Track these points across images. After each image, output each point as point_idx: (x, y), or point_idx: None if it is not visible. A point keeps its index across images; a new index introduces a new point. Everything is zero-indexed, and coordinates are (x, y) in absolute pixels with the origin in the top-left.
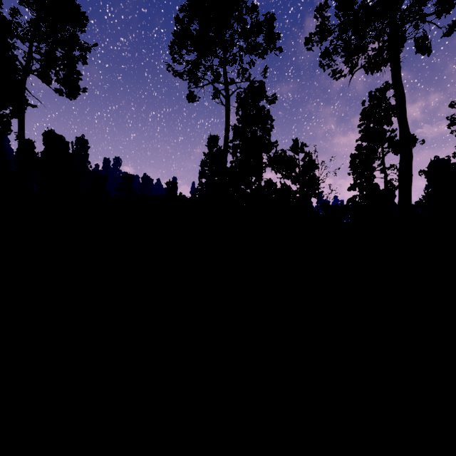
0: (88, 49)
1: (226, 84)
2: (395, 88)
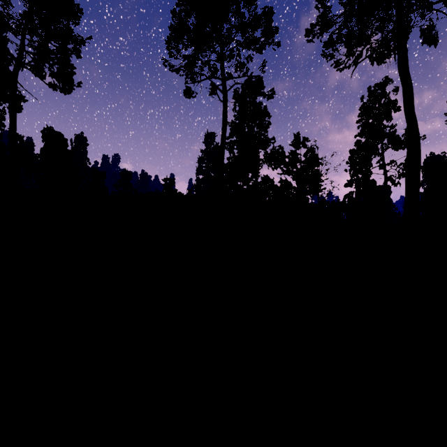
0: (83, 42)
1: (223, 79)
2: (402, 79)
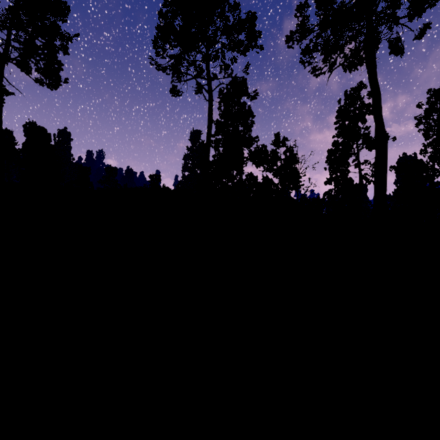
0: (70, 39)
1: (209, 79)
2: (372, 86)
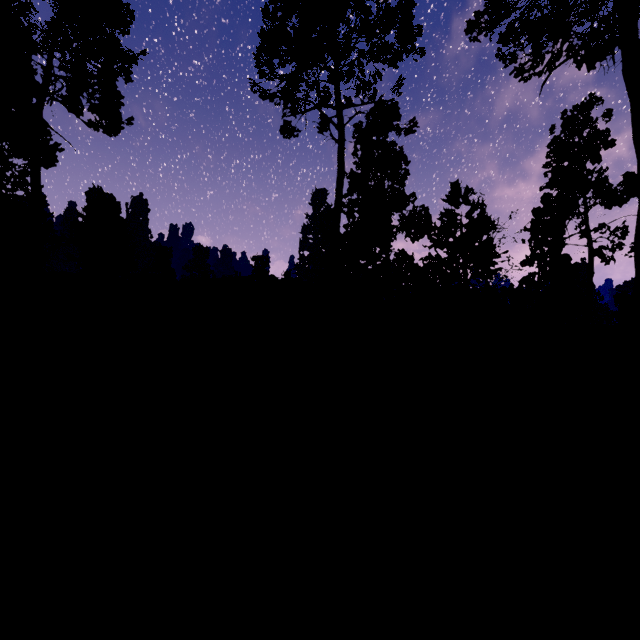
0: (134, 59)
1: (338, 108)
2: (631, 90)
